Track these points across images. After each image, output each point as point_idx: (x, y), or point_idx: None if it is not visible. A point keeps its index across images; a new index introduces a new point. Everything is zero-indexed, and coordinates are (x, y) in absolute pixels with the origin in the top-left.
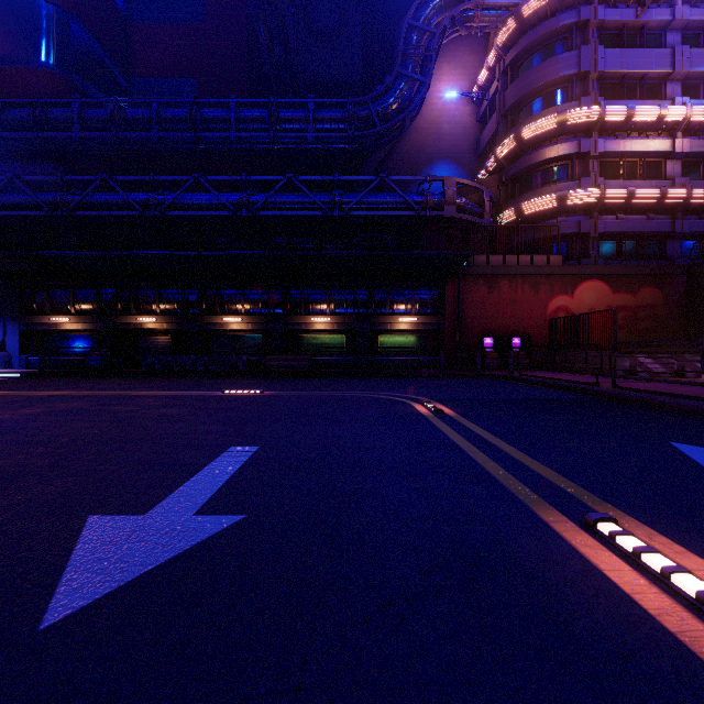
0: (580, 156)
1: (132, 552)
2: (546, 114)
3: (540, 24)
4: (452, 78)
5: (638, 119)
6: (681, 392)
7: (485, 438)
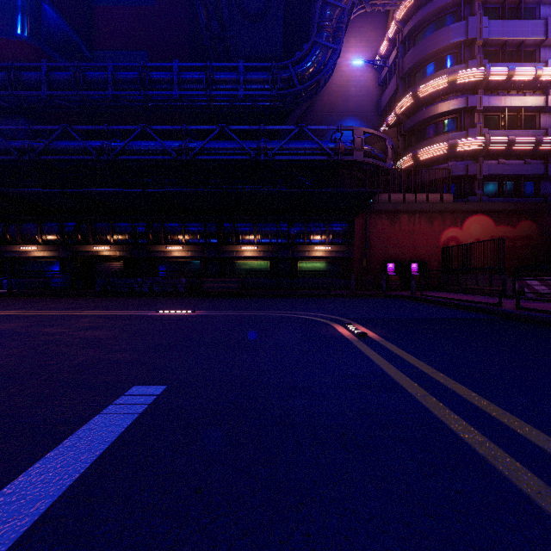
0: (467, 110)
1: None
2: (438, 76)
3: None
4: (358, 50)
5: (517, 78)
6: None
7: (425, 372)
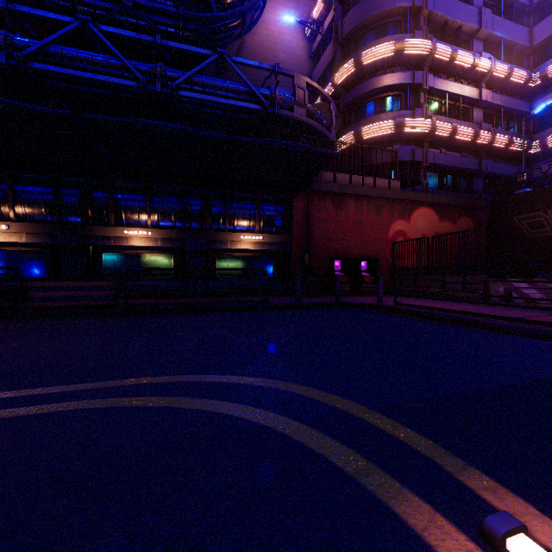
0: (413, 88)
1: None
2: (384, 42)
3: None
4: (287, 10)
5: (458, 62)
6: None
7: None
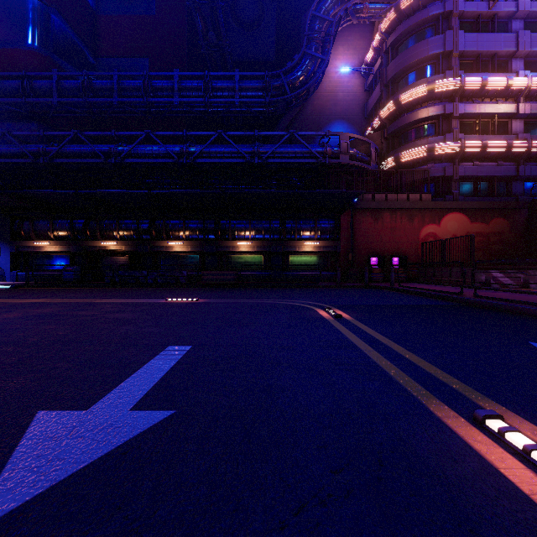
0: (445, 117)
1: (69, 449)
2: (418, 84)
3: (414, 14)
4: (346, 57)
5: (490, 88)
6: (529, 300)
7: (377, 338)
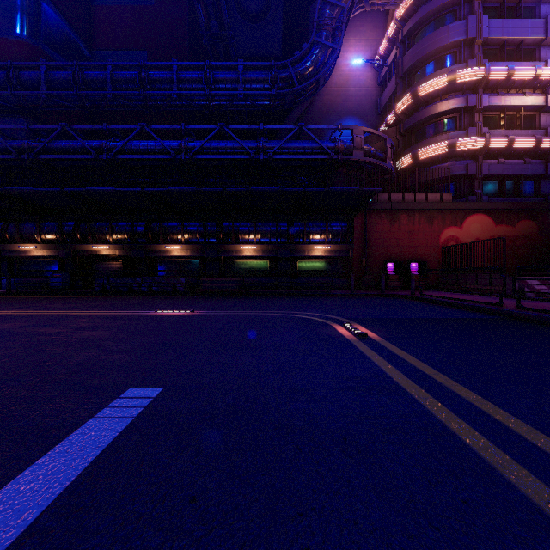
0: (467, 110)
1: None
2: (438, 75)
3: None
4: (357, 49)
5: (517, 78)
6: None
7: (427, 373)
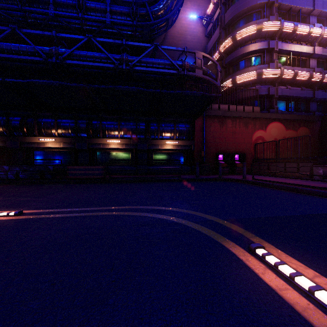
0: (268, 51)
1: None
2: (250, 25)
3: None
4: (192, 10)
5: (298, 32)
6: None
7: None
